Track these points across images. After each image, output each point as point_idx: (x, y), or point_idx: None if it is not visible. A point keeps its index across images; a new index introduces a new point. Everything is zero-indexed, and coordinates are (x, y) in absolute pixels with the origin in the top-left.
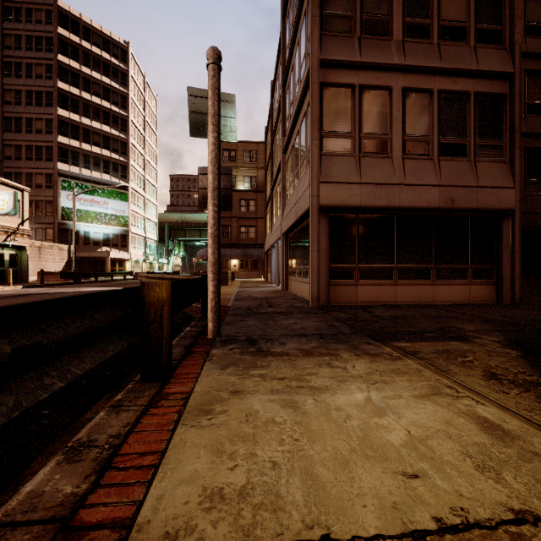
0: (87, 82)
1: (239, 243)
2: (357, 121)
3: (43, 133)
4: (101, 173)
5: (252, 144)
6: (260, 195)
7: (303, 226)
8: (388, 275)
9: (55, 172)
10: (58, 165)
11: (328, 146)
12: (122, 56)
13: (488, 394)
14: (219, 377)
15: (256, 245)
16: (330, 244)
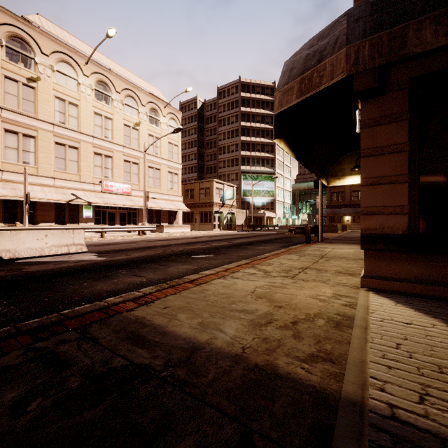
0: (253, 116)
1: (351, 203)
2: None
3: (234, 152)
4: (260, 167)
5: None
6: None
7: None
8: None
9: (239, 171)
10: (241, 167)
11: None
12: (271, 92)
13: None
14: (319, 244)
15: None
16: None
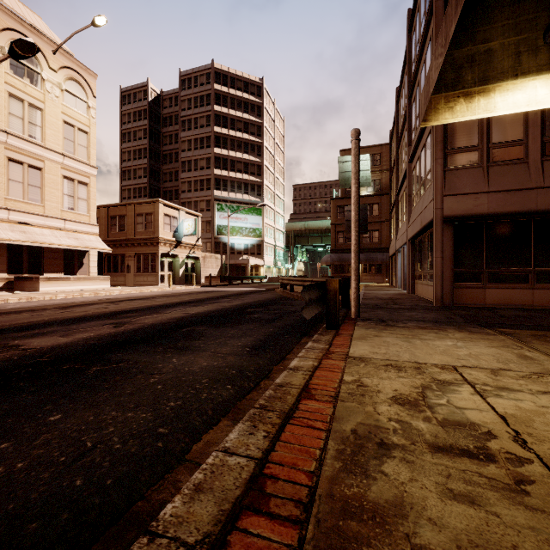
0: (233, 122)
1: (362, 247)
2: (484, 133)
3: (204, 169)
4: (243, 194)
5: (375, 148)
6: (384, 198)
7: (428, 233)
8: (523, 279)
9: (212, 198)
10: (214, 192)
11: (452, 162)
12: (257, 92)
13: (544, 350)
14: (365, 331)
15: (380, 249)
16: (454, 250)
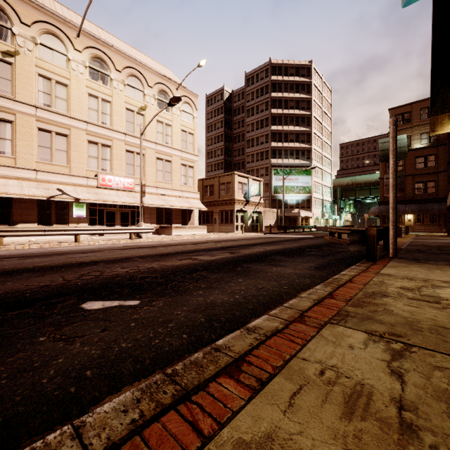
0: (286, 102)
1: (414, 198)
2: None
3: (264, 144)
4: (294, 159)
5: None
6: (442, 149)
7: None
8: None
9: (269, 165)
10: (271, 160)
11: None
12: (307, 73)
13: None
14: (397, 264)
15: (436, 199)
16: None
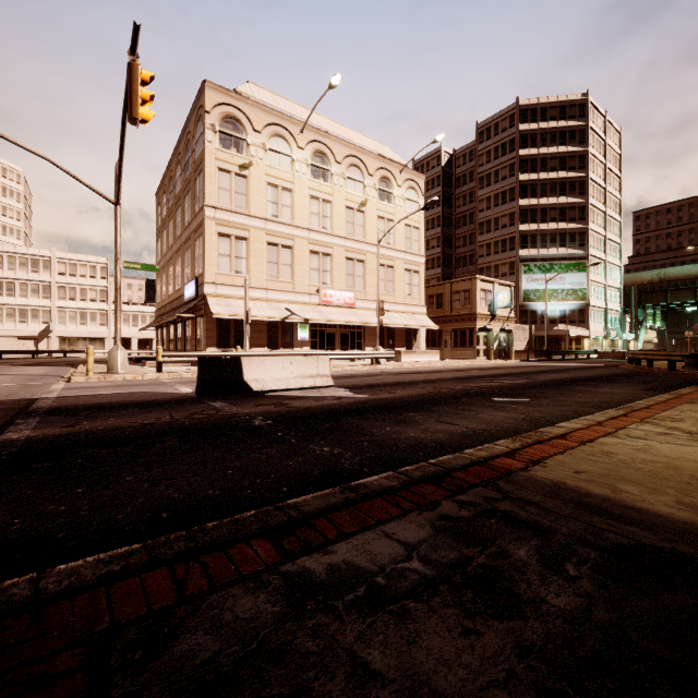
0: (544, 162)
1: None
2: None
3: (507, 227)
4: (557, 248)
5: None
6: None
7: None
8: None
9: (517, 260)
10: (519, 252)
11: None
12: (579, 113)
13: None
14: None
15: None
16: None
